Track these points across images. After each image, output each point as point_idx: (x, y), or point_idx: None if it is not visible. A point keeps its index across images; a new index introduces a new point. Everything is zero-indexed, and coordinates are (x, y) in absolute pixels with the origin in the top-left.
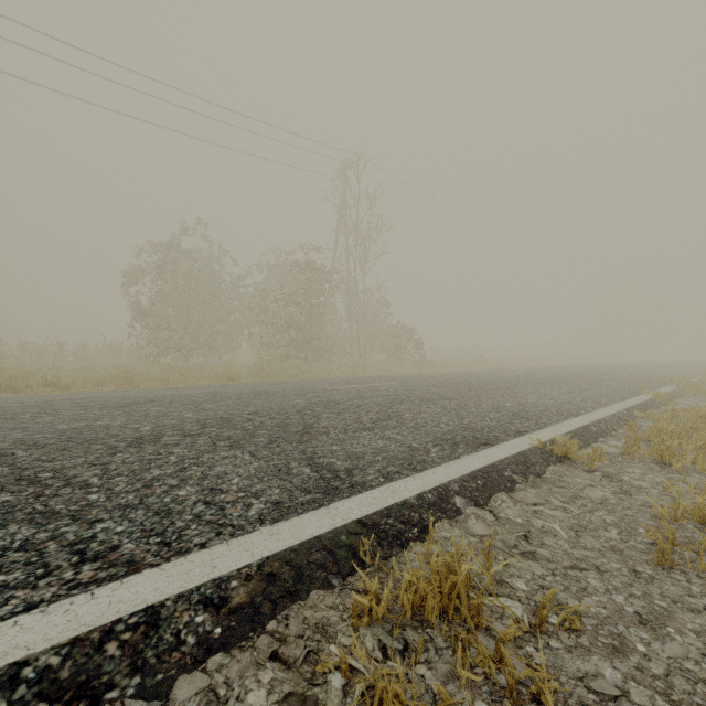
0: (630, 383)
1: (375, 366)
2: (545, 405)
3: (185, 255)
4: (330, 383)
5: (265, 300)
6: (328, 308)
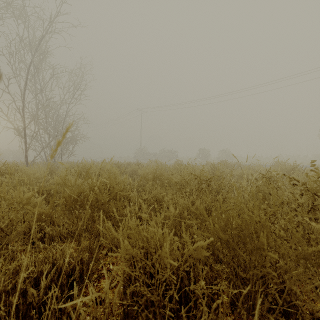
0: None
1: None
2: None
3: None
4: None
5: None
6: None
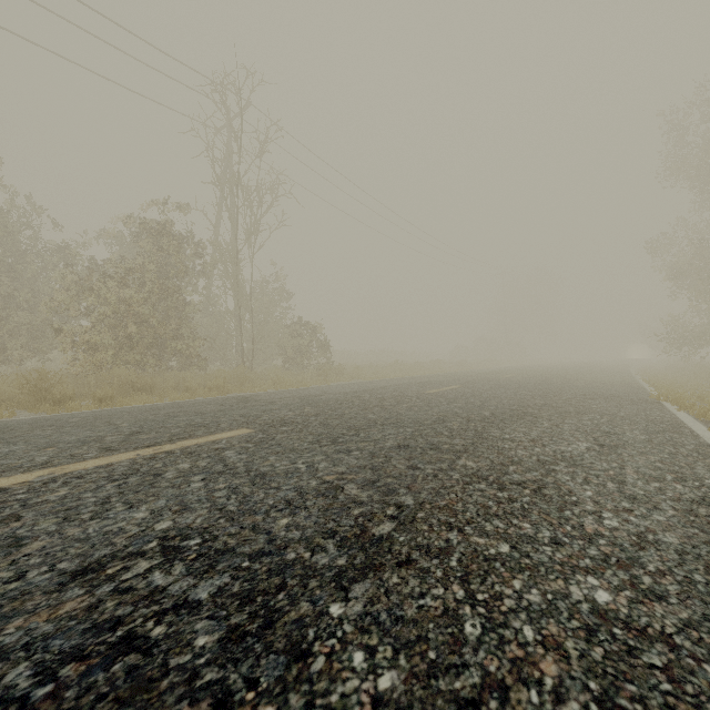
0: (620, 405)
1: (267, 375)
2: (701, 566)
3: None
4: (82, 438)
5: (89, 277)
6: (209, 298)
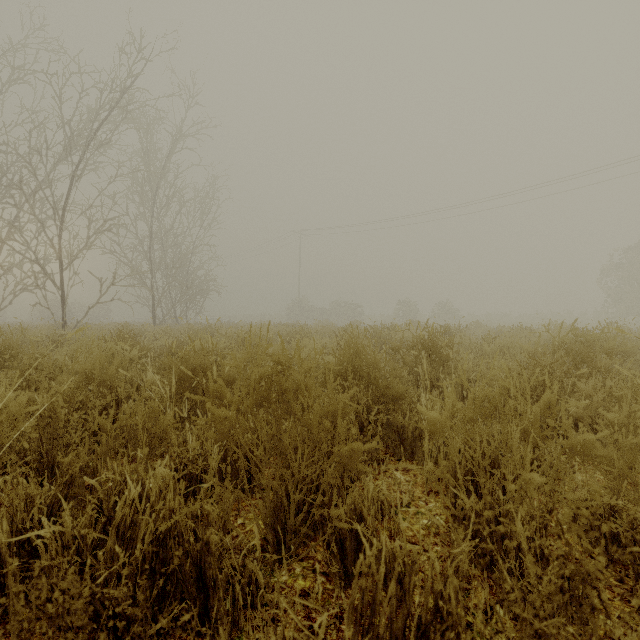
0: None
1: None
2: None
3: None
4: None
5: None
6: None
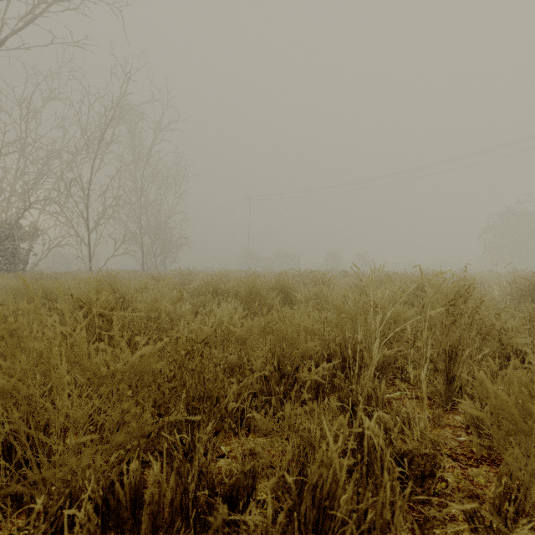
0: None
1: None
2: None
3: (512, 214)
4: None
5: None
6: None
